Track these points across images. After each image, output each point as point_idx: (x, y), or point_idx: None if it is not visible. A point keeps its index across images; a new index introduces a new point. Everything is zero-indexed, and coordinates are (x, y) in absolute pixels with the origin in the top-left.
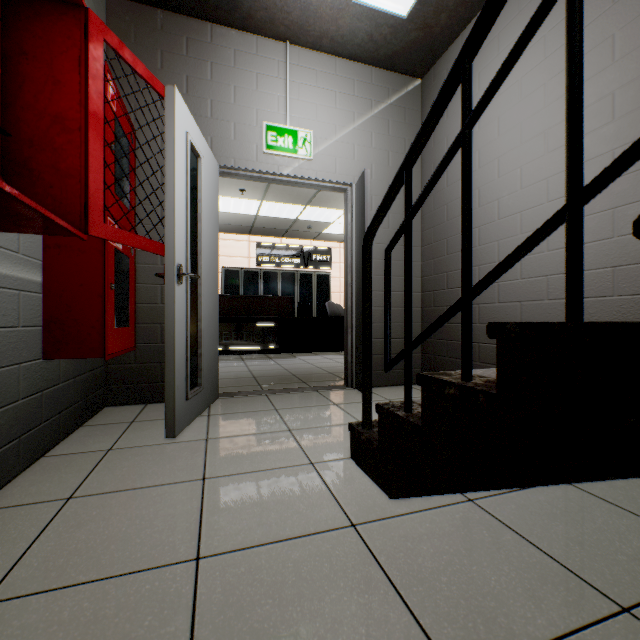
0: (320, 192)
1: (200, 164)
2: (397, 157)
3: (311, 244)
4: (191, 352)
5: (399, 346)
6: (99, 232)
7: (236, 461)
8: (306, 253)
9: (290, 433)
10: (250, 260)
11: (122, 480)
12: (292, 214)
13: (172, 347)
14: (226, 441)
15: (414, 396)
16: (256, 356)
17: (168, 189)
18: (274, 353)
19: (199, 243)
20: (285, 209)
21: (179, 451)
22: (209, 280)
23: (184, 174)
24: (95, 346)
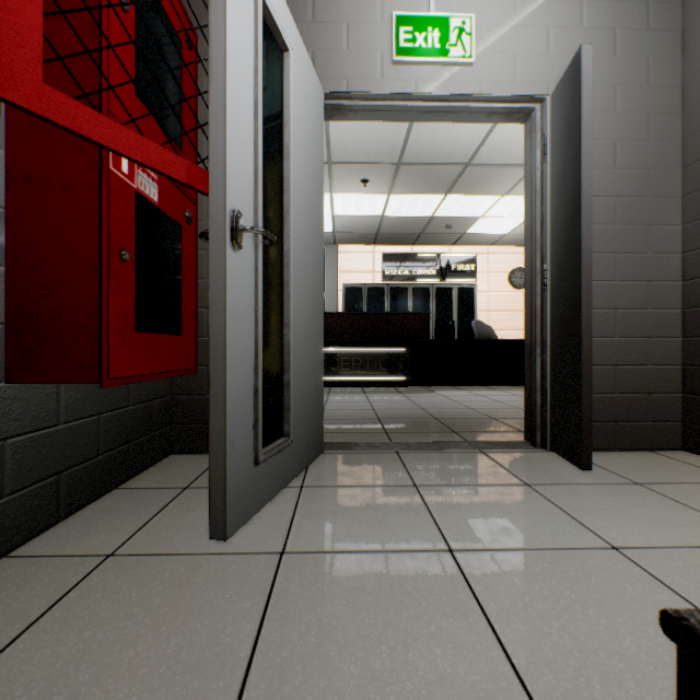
0: (467, 170)
1: (287, 62)
2: (631, 38)
3: (450, 251)
4: (269, 379)
5: (635, 379)
6: (29, 99)
7: (326, 659)
8: (443, 262)
9: (452, 562)
10: (375, 275)
11: (50, 686)
12: (427, 210)
13: (221, 367)
14: (316, 567)
15: (692, 479)
16: (381, 389)
17: (214, 66)
18: (404, 386)
19: (285, 196)
20: (418, 203)
21: (218, 585)
22: (305, 264)
23: (250, 52)
24: (86, 361)
